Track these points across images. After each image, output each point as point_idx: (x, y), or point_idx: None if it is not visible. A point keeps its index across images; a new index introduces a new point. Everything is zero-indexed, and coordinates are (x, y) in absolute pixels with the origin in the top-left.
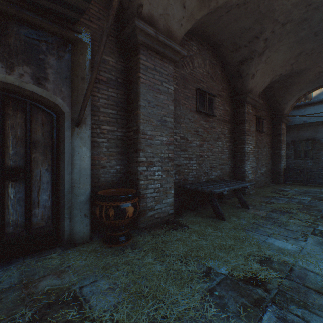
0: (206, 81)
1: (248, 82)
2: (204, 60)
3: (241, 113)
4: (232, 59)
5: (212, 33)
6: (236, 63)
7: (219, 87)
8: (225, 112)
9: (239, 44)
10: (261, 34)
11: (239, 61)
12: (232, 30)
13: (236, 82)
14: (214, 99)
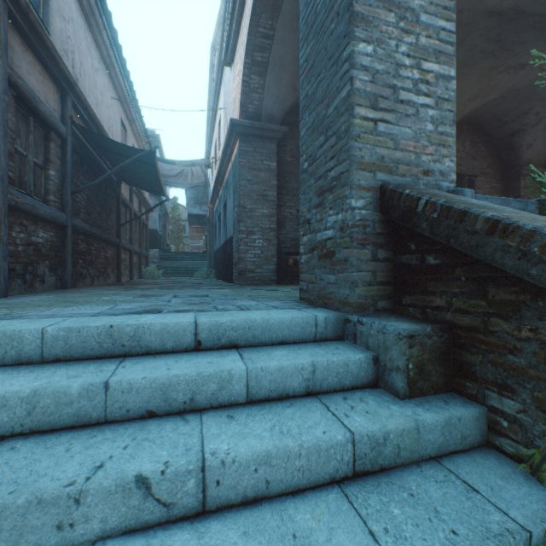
0: (464, 163)
1: (523, 154)
2: (462, 143)
3: (515, 188)
4: (499, 133)
5: (470, 118)
6: (504, 136)
7: (483, 164)
8: (491, 190)
9: (505, 120)
10: (529, 110)
11: (508, 134)
12: (494, 112)
13: (507, 155)
14: (476, 179)
